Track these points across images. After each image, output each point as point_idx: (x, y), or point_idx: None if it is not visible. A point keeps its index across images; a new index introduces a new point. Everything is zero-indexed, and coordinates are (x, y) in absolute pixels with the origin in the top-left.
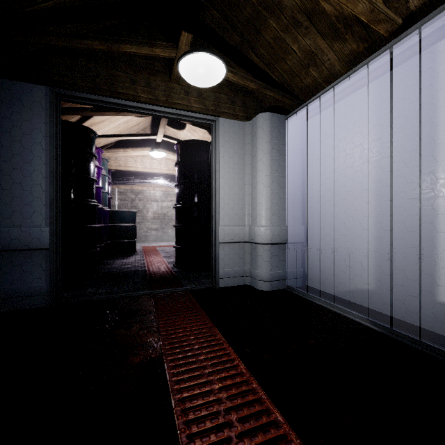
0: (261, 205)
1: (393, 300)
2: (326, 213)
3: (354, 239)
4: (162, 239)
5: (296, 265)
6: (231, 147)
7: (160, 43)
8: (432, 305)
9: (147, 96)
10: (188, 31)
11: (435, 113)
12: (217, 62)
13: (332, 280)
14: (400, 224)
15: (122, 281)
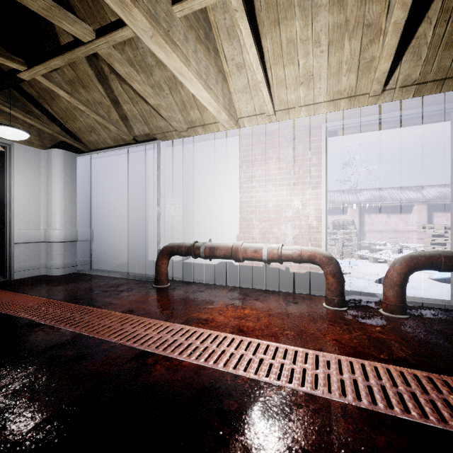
0: (56, 214)
1: (135, 265)
2: (105, 221)
3: (120, 236)
4: None
5: (85, 255)
6: (26, 167)
7: None
8: (147, 263)
9: None
10: None
11: (148, 180)
12: (24, 133)
13: (109, 261)
14: (137, 227)
15: None
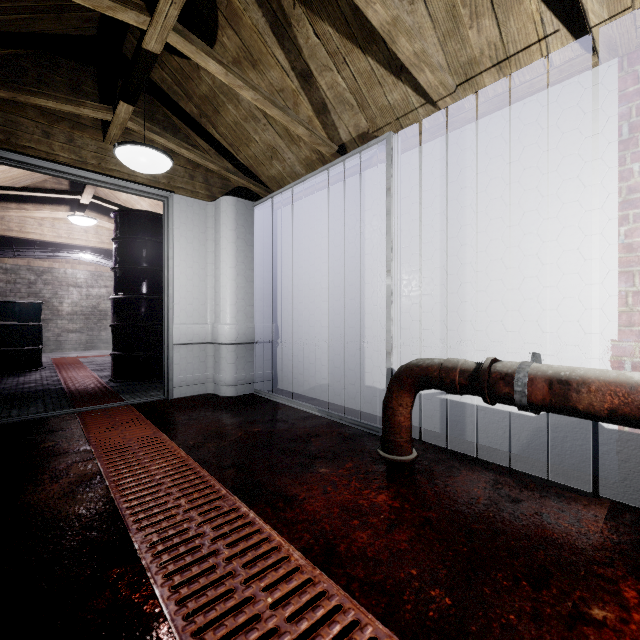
0: (224, 300)
1: (341, 390)
2: (294, 311)
3: (316, 336)
4: (89, 346)
5: (266, 366)
6: (189, 230)
7: (90, 103)
8: (363, 389)
9: (68, 156)
10: (129, 103)
11: (364, 229)
12: (161, 156)
13: (299, 379)
14: (345, 321)
15: (25, 404)
